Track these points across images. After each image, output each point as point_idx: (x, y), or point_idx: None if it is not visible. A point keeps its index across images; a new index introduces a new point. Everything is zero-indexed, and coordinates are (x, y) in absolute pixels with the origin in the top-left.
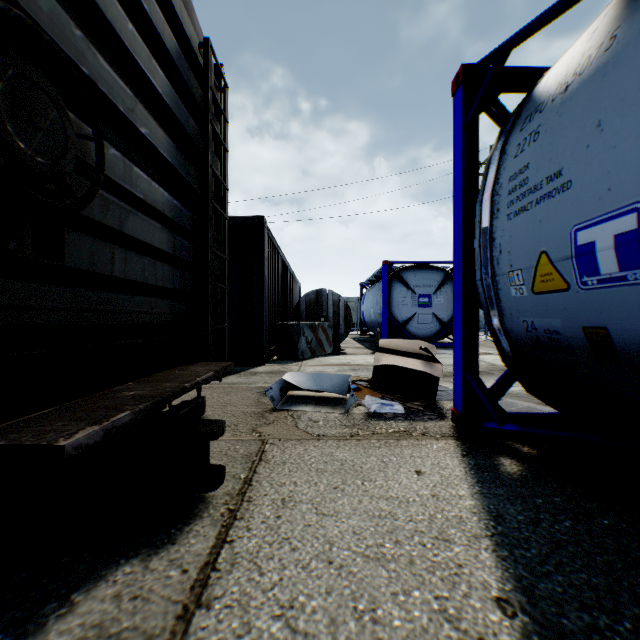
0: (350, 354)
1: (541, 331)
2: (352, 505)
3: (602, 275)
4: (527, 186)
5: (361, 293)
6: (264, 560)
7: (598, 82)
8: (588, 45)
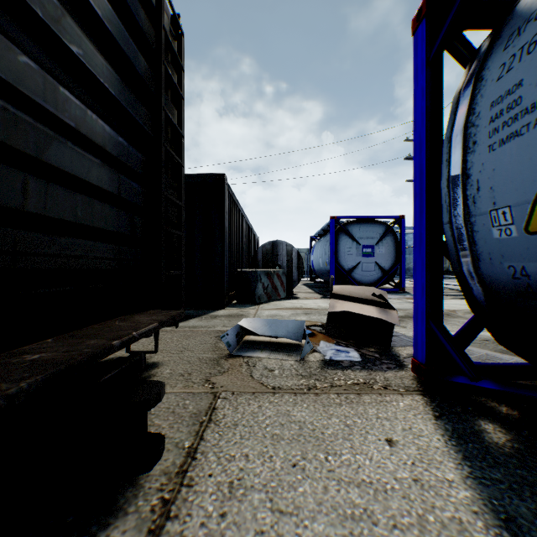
0: (302, 298)
1: (536, 278)
2: (316, 495)
3: None
4: (520, 107)
5: (311, 245)
6: None
7: None
8: None
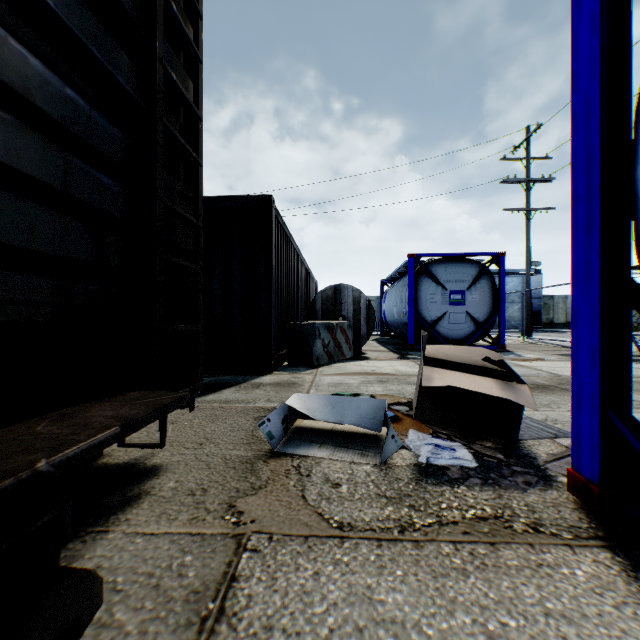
0: (373, 359)
1: None
2: None
3: None
4: None
5: (382, 291)
6: None
7: None
8: None
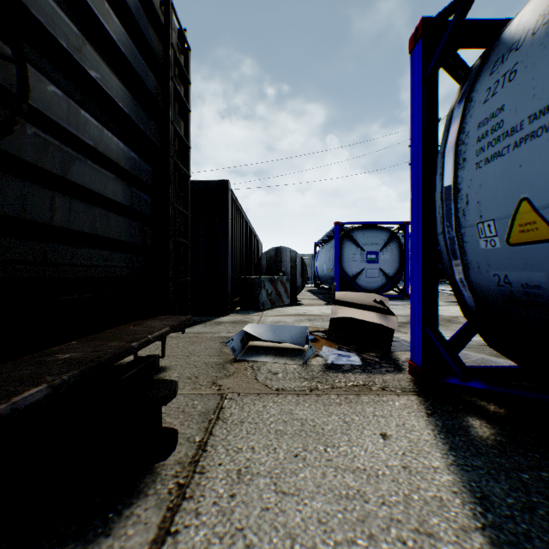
0: (306, 305)
1: (517, 285)
2: (315, 480)
3: None
4: (502, 129)
5: (315, 251)
6: None
7: None
8: None
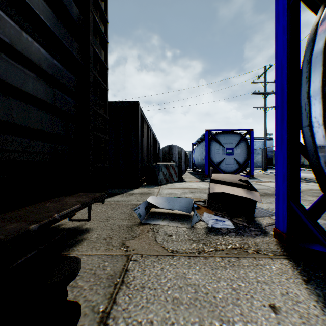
0: (188, 182)
1: None
2: None
3: None
4: None
5: (192, 148)
6: None
7: None
8: None
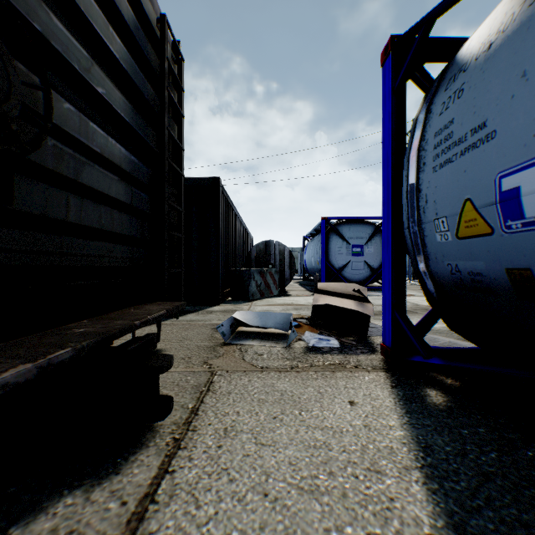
0: (294, 296)
1: (465, 273)
2: (289, 435)
3: (527, 218)
4: (452, 139)
5: (304, 244)
6: (202, 492)
7: (522, 35)
8: (511, 5)
